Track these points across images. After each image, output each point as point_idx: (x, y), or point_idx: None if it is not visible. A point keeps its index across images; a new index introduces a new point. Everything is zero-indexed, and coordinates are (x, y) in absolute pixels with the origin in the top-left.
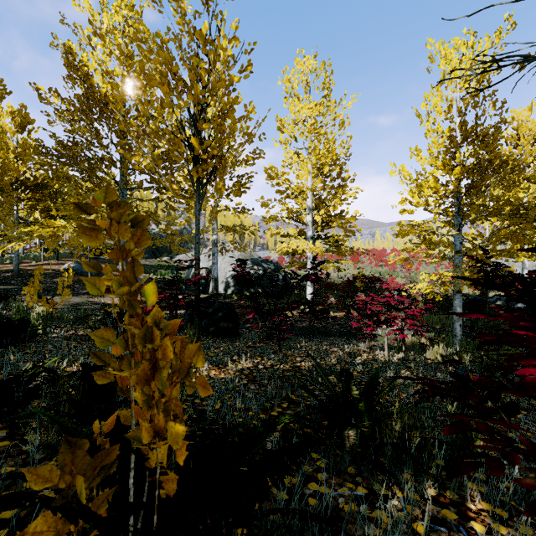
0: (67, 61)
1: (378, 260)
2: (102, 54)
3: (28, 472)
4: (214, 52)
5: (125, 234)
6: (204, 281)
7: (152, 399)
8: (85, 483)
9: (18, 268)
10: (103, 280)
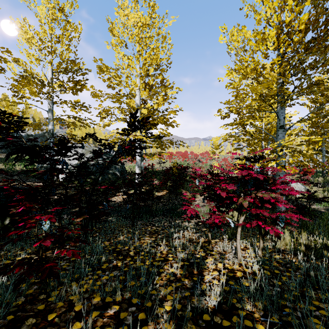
0: None
1: (183, 157)
2: None
3: None
4: None
5: None
6: None
7: None
8: None
9: None
10: None
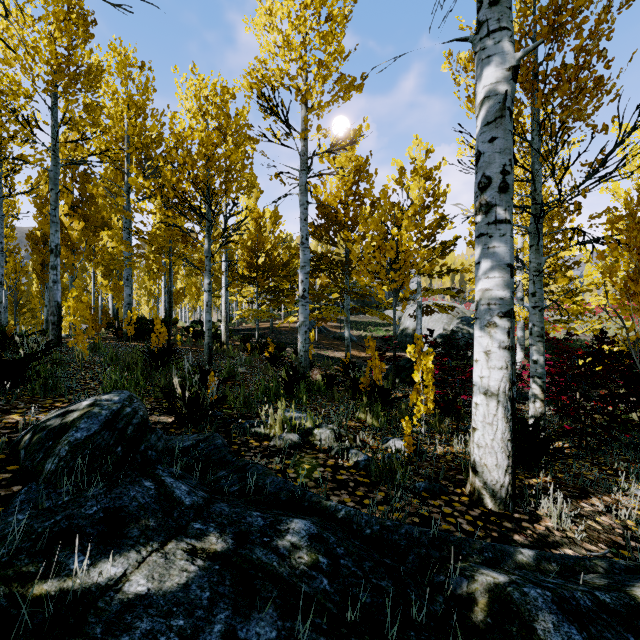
0: (320, 209)
1: None
2: (336, 193)
3: (361, 379)
4: (400, 236)
5: (372, 344)
6: (411, 340)
7: (377, 372)
8: (367, 384)
9: (272, 326)
10: (368, 352)
